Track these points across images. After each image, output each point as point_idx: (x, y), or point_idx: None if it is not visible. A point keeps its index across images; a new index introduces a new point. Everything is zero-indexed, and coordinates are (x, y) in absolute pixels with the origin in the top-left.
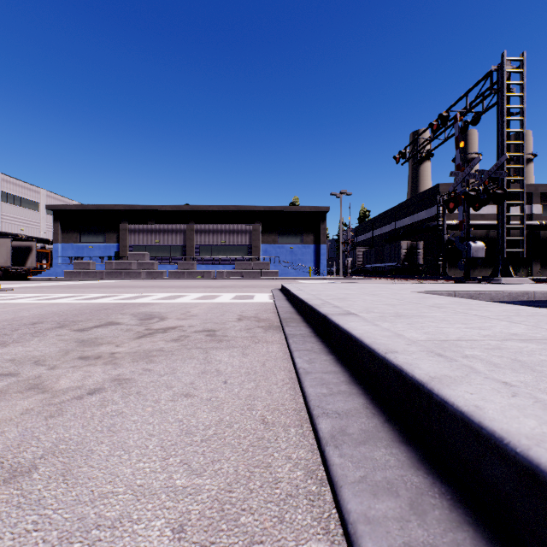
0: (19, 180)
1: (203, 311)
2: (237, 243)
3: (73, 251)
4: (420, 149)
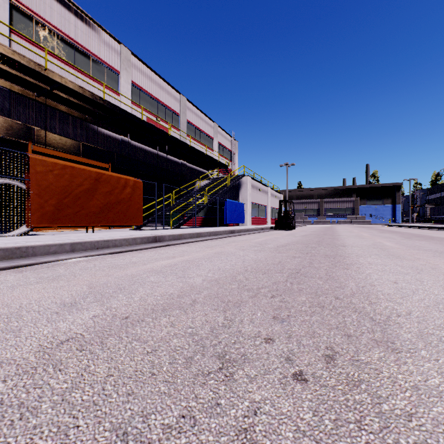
0: None
1: None
2: (345, 207)
3: None
4: None
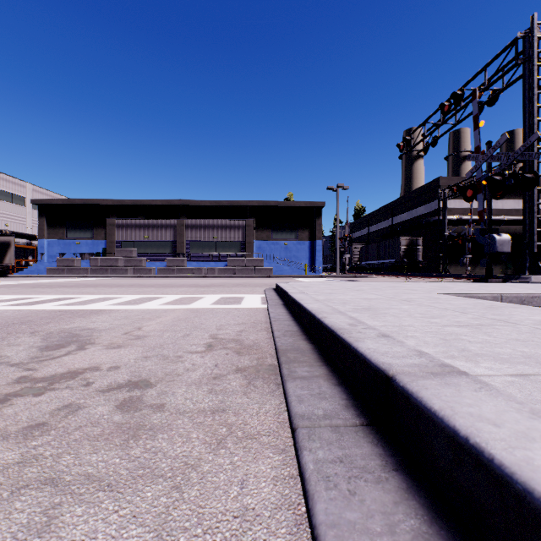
0: (3, 174)
1: (162, 327)
2: (229, 238)
3: (59, 247)
4: (427, 135)
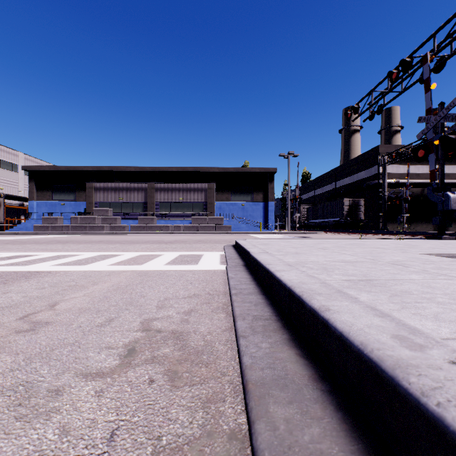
0: None
1: (85, 302)
2: (193, 200)
3: (46, 208)
4: (374, 103)
